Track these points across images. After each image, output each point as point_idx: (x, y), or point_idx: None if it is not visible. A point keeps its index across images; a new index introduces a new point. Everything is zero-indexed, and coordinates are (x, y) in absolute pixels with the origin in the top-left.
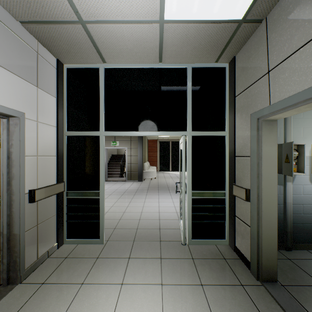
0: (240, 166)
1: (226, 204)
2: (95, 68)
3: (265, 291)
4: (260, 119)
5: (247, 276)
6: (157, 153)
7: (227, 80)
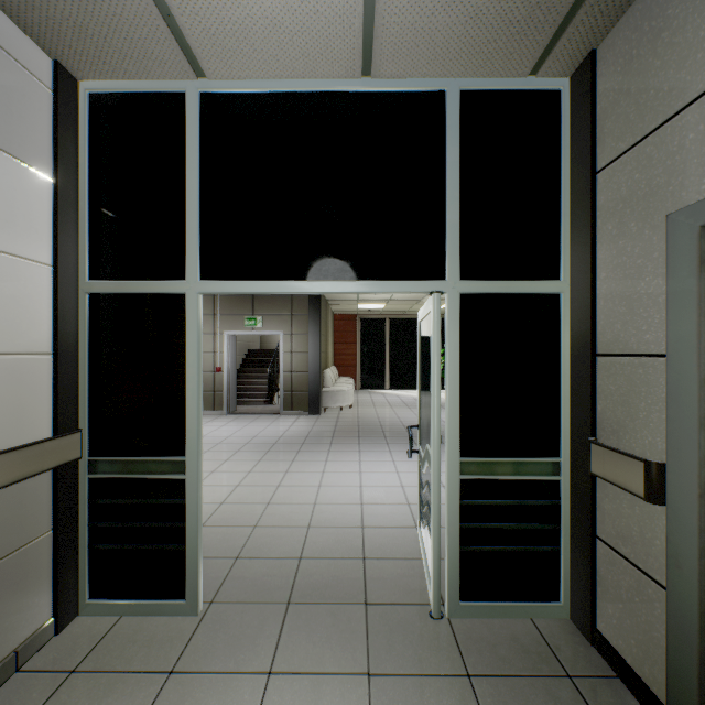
0: (615, 387)
1: (562, 496)
2: (173, 92)
3: None
4: None
5: None
6: (355, 346)
7: (567, 128)
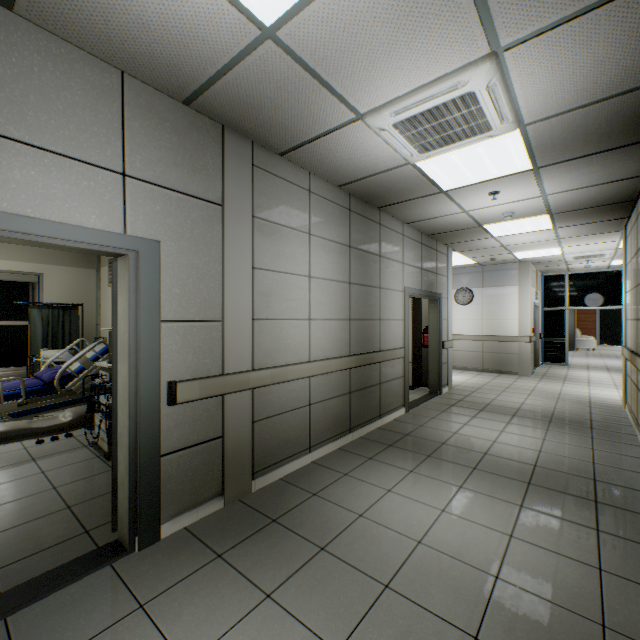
0: None
1: None
2: (561, 274)
3: None
4: None
5: None
6: (594, 315)
7: None
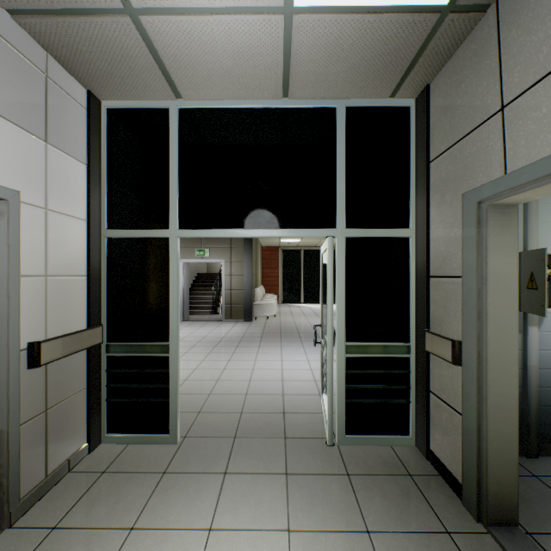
0: (439, 297)
1: (411, 367)
2: (161, 108)
3: (495, 546)
4: (483, 203)
5: (457, 512)
6: (278, 270)
7: (414, 131)
